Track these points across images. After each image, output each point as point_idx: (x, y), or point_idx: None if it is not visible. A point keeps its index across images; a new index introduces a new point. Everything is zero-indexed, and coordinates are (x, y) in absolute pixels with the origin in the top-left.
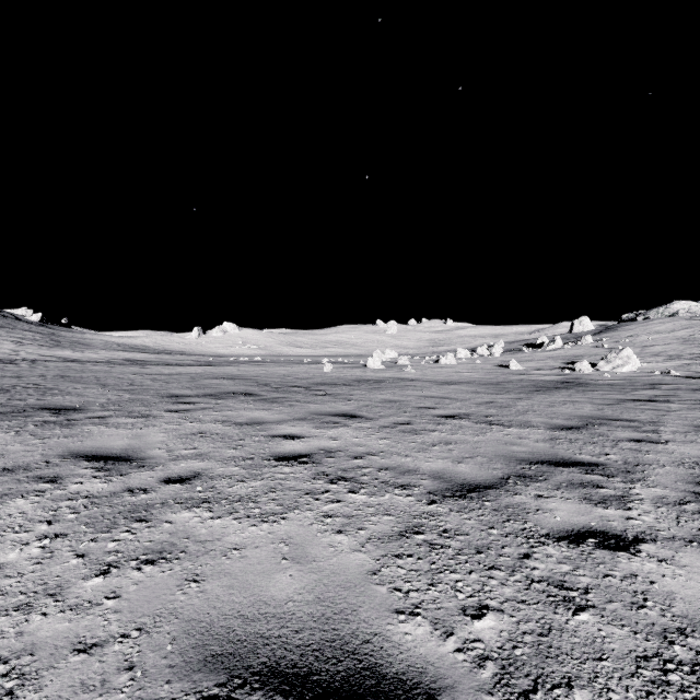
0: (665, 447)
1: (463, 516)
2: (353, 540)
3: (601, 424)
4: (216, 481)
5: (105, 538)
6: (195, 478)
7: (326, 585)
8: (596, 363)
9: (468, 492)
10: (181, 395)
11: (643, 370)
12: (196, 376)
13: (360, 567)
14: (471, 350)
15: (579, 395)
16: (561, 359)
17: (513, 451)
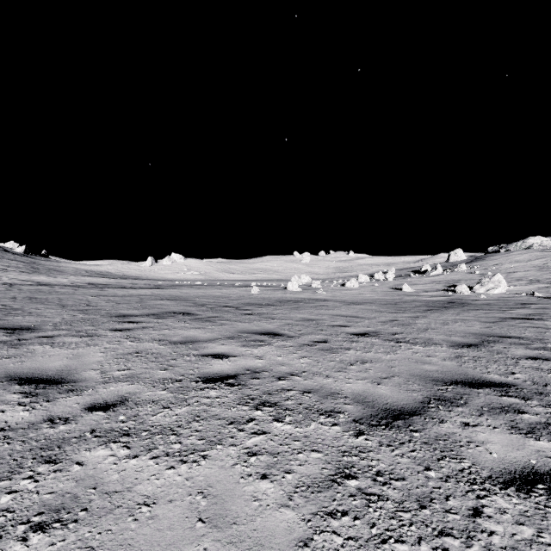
0: None
1: (394, 452)
2: (280, 489)
3: (494, 342)
4: (140, 408)
5: (1, 489)
6: (120, 404)
7: None
8: (472, 286)
9: (394, 420)
10: (127, 315)
11: (511, 292)
12: (144, 298)
13: (288, 533)
14: (369, 276)
15: (465, 313)
16: (443, 283)
17: (425, 370)
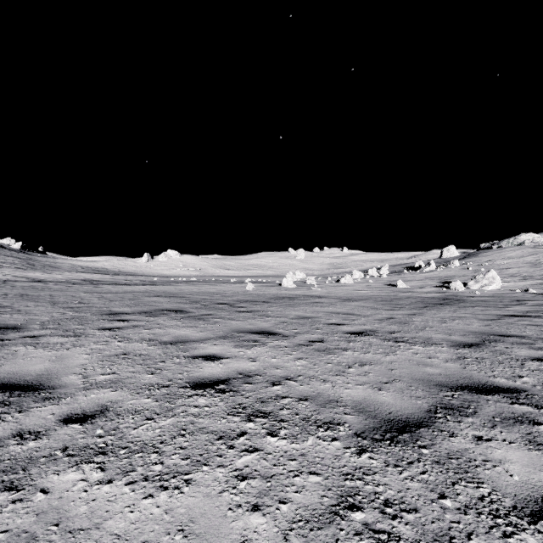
0: None
1: (402, 475)
2: (273, 526)
3: (496, 341)
4: (121, 419)
5: None
6: (100, 415)
7: None
8: (466, 282)
9: (399, 433)
10: (119, 312)
11: (505, 288)
12: (138, 294)
13: None
14: (363, 272)
15: (462, 311)
16: (437, 279)
17: (428, 373)
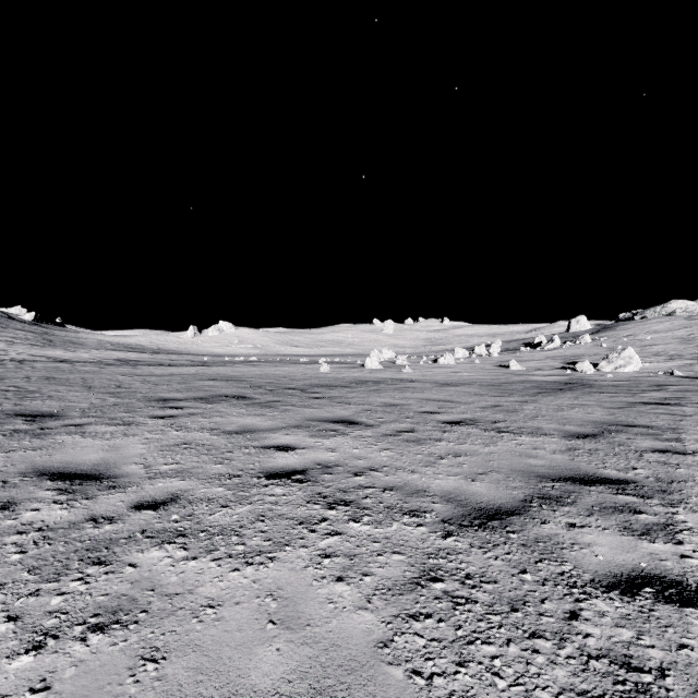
0: (695, 460)
1: (487, 555)
2: (357, 592)
3: (617, 432)
4: (195, 507)
5: (50, 590)
6: (172, 502)
7: (324, 666)
8: (597, 363)
9: (488, 520)
10: (169, 398)
11: (645, 370)
12: (188, 378)
13: (367, 634)
14: (469, 349)
15: (586, 397)
16: (561, 359)
17: (530, 464)
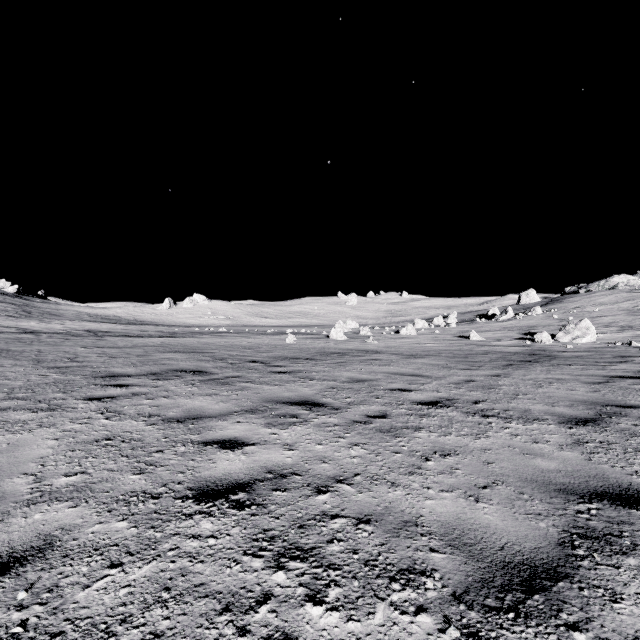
0: None
1: None
2: None
3: (617, 415)
4: (68, 567)
5: None
6: (35, 557)
7: None
8: (552, 334)
9: (526, 594)
10: (119, 374)
11: (602, 341)
12: (150, 349)
13: None
14: (427, 320)
15: (557, 370)
16: (516, 329)
17: (541, 469)
